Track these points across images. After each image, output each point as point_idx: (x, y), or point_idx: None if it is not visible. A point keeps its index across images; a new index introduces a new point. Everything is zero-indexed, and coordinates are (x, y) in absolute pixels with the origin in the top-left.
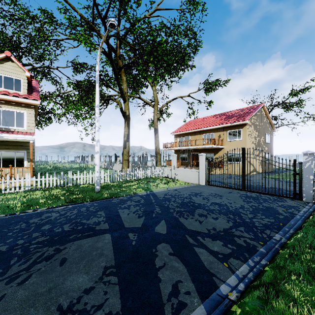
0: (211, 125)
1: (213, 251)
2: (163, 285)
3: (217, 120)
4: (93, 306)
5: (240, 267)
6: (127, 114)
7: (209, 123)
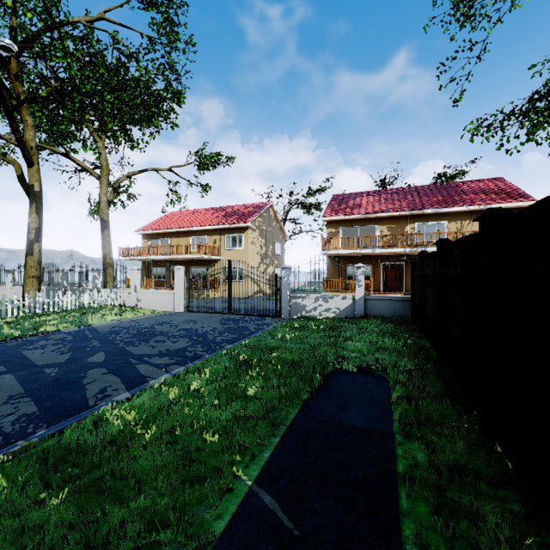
0: (203, 224)
1: (157, 364)
2: (90, 391)
3: (213, 218)
4: (2, 416)
5: (177, 369)
6: (37, 190)
7: (201, 220)
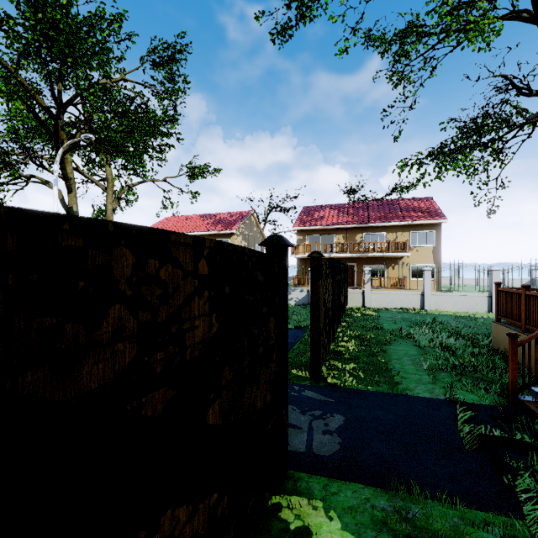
0: (196, 231)
1: None
2: None
3: (204, 224)
4: None
5: None
6: (75, 210)
7: (193, 226)
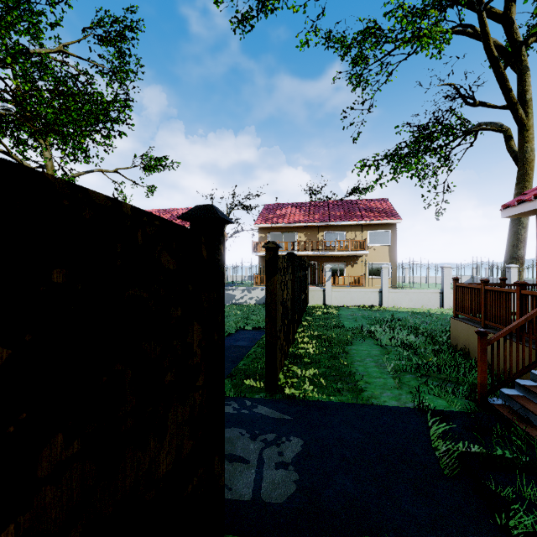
0: None
1: None
2: None
3: None
4: None
5: None
6: None
7: None
